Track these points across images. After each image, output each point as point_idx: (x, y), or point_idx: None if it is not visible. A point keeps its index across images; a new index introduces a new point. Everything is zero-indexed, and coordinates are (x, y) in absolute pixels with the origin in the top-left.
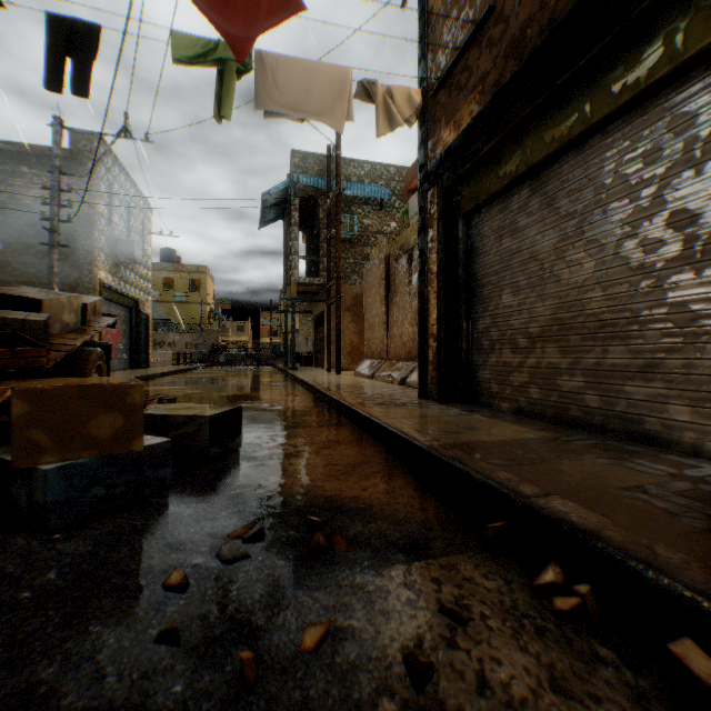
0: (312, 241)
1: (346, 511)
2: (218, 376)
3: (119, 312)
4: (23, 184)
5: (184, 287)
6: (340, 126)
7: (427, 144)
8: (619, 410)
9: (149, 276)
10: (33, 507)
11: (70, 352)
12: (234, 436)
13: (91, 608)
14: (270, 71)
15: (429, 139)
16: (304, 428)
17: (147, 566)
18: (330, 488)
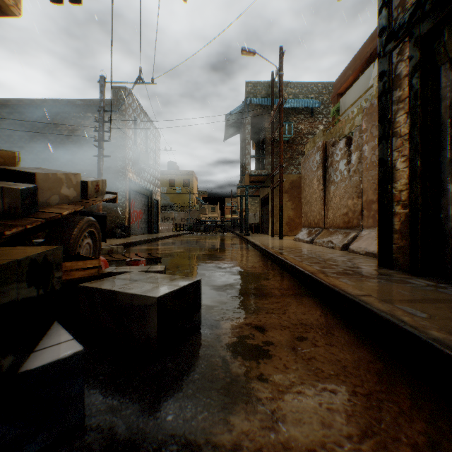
0: (259, 146)
1: None
2: (197, 239)
3: (140, 199)
4: (88, 124)
5: (180, 184)
6: None
7: (390, 4)
8: None
9: (158, 176)
10: None
11: (50, 219)
12: (192, 314)
13: None
14: None
15: None
16: (266, 297)
17: None
18: None
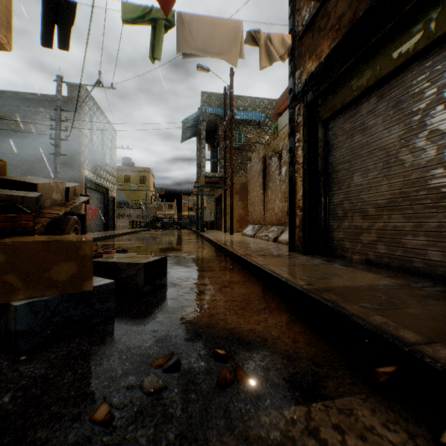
0: (214, 150)
1: (245, 343)
2: (155, 235)
3: (96, 196)
4: (41, 119)
5: (136, 180)
6: (235, 61)
7: (294, 74)
8: None
9: (114, 173)
10: (9, 333)
11: (54, 218)
12: (162, 277)
13: (26, 440)
14: (187, 26)
15: (296, 70)
16: (210, 271)
17: (82, 392)
18: (231, 321)
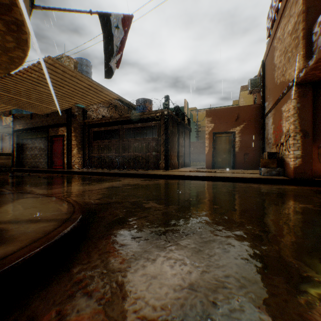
0: None
1: None
2: None
3: None
4: None
5: None
6: None
7: (15, 125)
8: (37, 165)
9: None
10: None
11: None
12: None
13: None
14: None
15: (15, 124)
16: None
17: None
18: None
